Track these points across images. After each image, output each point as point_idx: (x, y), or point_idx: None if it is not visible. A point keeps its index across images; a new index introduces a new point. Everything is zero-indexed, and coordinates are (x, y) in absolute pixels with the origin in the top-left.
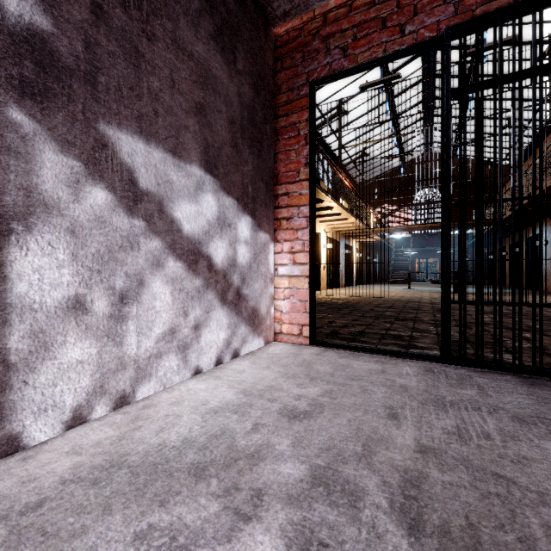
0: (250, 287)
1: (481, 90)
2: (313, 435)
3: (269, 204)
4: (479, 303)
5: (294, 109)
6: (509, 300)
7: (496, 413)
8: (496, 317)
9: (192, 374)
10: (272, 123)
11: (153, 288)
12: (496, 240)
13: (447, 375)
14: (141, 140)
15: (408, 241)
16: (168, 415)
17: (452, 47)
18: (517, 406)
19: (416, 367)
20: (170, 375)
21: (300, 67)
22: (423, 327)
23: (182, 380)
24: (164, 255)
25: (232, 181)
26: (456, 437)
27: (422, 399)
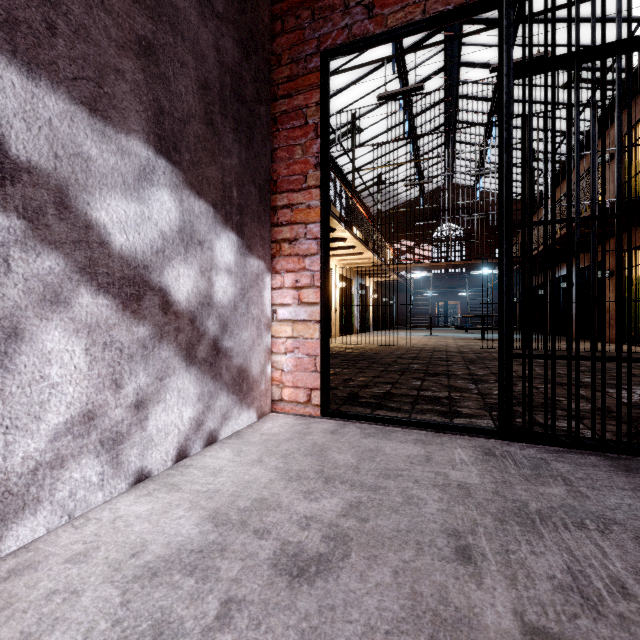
0: (236, 338)
1: (553, 69)
2: (336, 621)
3: (264, 219)
4: (551, 357)
5: (300, 88)
6: (541, 348)
7: (611, 533)
8: (570, 375)
9: (130, 483)
10: (269, 105)
11: (44, 343)
12: (570, 273)
13: (515, 461)
14: (14, 68)
15: (427, 282)
16: (53, 593)
17: (476, 65)
18: (632, 515)
19: (470, 448)
20: (83, 494)
21: (309, 30)
22: (460, 384)
23: (109, 498)
24: (71, 284)
25: (204, 176)
26: (579, 599)
27: (497, 511)
